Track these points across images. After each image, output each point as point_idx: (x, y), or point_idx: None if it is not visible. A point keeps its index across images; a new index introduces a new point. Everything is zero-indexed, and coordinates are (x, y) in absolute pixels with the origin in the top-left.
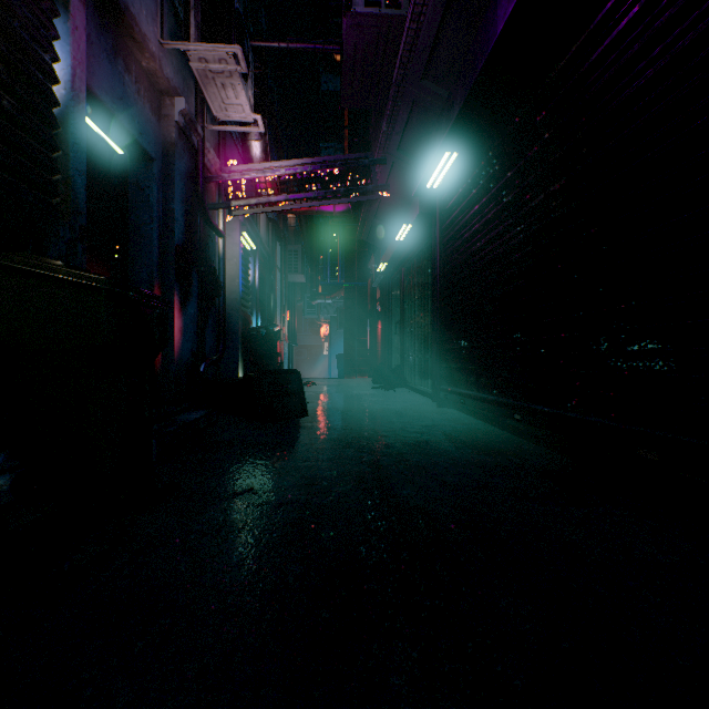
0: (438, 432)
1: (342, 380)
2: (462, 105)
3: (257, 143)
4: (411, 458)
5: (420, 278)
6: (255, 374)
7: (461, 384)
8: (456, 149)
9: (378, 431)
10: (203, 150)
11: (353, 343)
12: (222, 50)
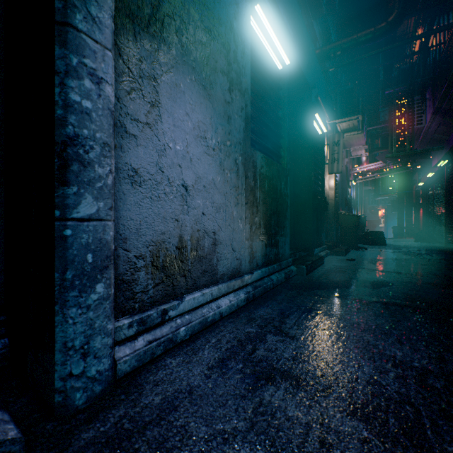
0: (436, 249)
1: (396, 239)
2: (444, 155)
3: (364, 158)
4: (422, 250)
5: (441, 192)
6: (369, 232)
7: (452, 237)
8: (447, 159)
9: (413, 248)
10: (348, 167)
11: (403, 221)
12: (361, 147)
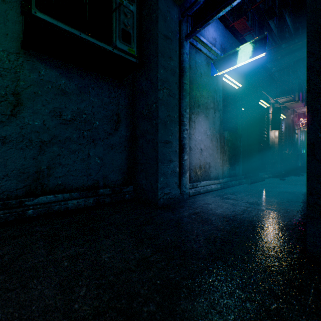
0: None
1: None
2: None
3: None
4: None
5: None
6: None
7: None
8: None
9: None
10: (294, 120)
11: None
12: (302, 107)
